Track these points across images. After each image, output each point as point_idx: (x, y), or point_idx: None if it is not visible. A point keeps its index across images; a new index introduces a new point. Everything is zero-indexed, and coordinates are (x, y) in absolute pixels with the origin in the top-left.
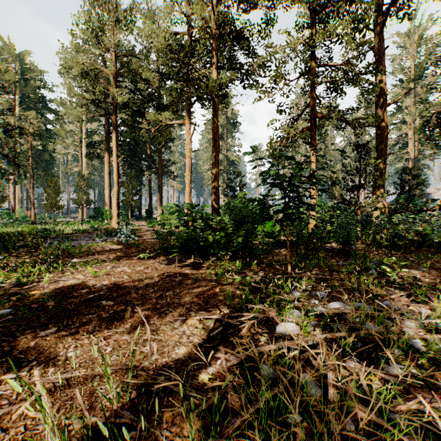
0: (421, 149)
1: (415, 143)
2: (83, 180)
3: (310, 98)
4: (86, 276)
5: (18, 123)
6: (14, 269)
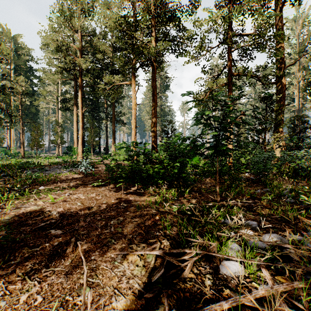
0: (303, 104)
1: (299, 99)
2: (59, 127)
3: (228, 61)
4: (46, 203)
5: (11, 85)
6: None
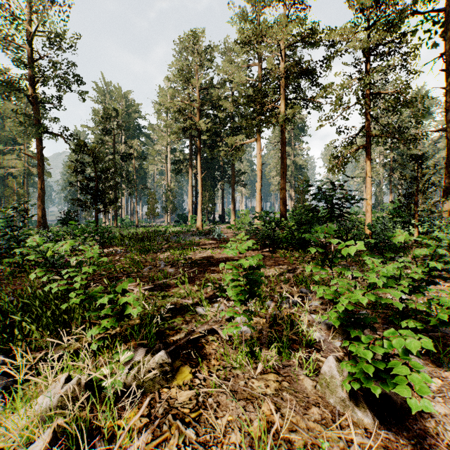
0: None
1: None
2: (170, 191)
3: (365, 121)
4: (209, 254)
5: (127, 150)
6: (167, 250)
